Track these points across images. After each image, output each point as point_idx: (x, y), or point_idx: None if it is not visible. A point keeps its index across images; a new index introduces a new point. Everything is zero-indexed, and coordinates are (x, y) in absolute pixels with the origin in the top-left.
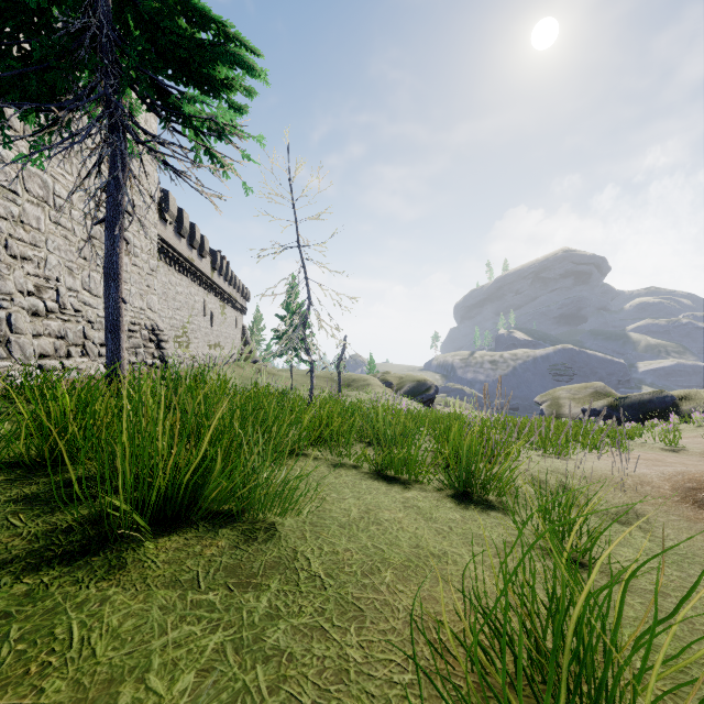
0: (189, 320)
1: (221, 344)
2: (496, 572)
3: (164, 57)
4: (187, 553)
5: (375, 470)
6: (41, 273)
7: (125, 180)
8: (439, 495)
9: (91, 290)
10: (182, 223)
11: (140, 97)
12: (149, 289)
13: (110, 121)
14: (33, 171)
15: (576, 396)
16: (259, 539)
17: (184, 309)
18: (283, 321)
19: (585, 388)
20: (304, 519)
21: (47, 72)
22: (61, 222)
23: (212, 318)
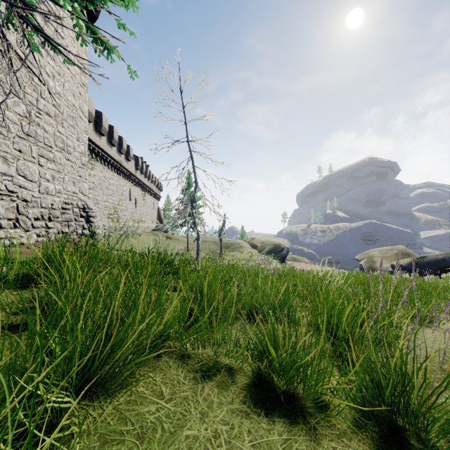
0: (119, 203)
1: (143, 220)
2: None
3: None
4: None
5: (258, 377)
6: None
7: None
8: (366, 449)
9: (26, 176)
10: (112, 136)
11: None
12: (80, 179)
13: None
14: None
15: (385, 255)
16: None
17: (115, 195)
18: (182, 203)
19: (391, 250)
20: None
21: None
22: None
23: (136, 202)
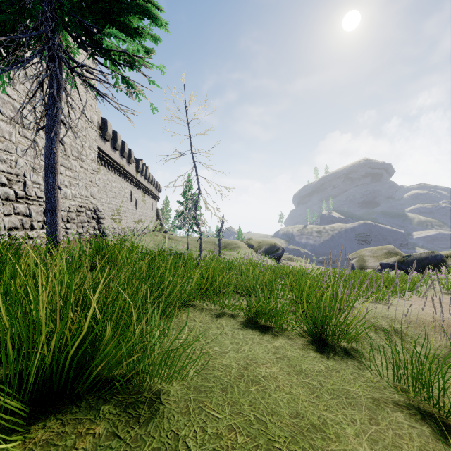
0: (121, 205)
1: (142, 220)
2: (381, 450)
3: (91, 9)
4: (56, 450)
5: (248, 318)
6: (12, 171)
7: (60, 97)
8: (302, 343)
9: None
10: (116, 141)
11: (72, 37)
12: (91, 183)
13: (48, 53)
14: (6, 99)
15: (375, 254)
16: (140, 419)
17: (117, 197)
18: (182, 205)
19: (381, 249)
20: (189, 383)
21: (0, 14)
22: (27, 136)
23: (136, 203)
